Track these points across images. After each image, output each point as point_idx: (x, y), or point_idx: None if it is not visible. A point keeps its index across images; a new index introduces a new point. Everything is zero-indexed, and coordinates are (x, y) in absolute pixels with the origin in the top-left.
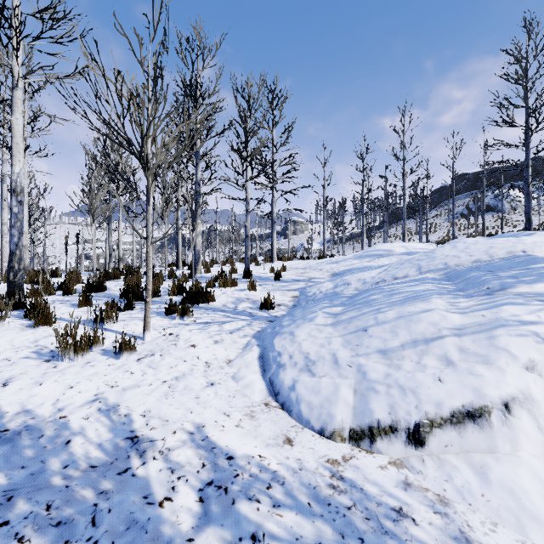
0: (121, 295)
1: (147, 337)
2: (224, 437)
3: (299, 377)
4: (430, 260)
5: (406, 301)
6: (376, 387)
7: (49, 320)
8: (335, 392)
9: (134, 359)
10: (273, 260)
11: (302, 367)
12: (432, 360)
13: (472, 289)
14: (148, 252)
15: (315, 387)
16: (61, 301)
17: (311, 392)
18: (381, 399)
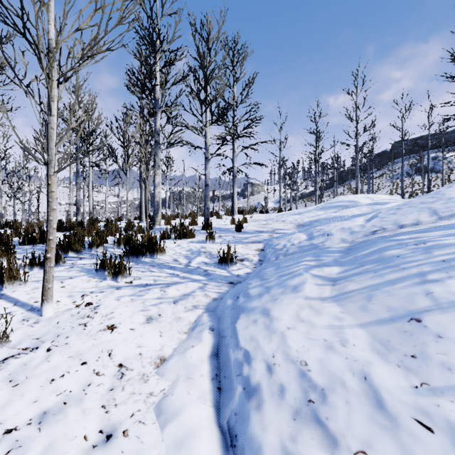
0: (57, 247)
1: (46, 311)
2: None
3: (299, 447)
4: (447, 201)
5: None
6: None
7: None
8: None
9: None
10: (234, 213)
11: (297, 405)
12: None
13: None
14: (49, 184)
15: None
16: None
17: None
18: None
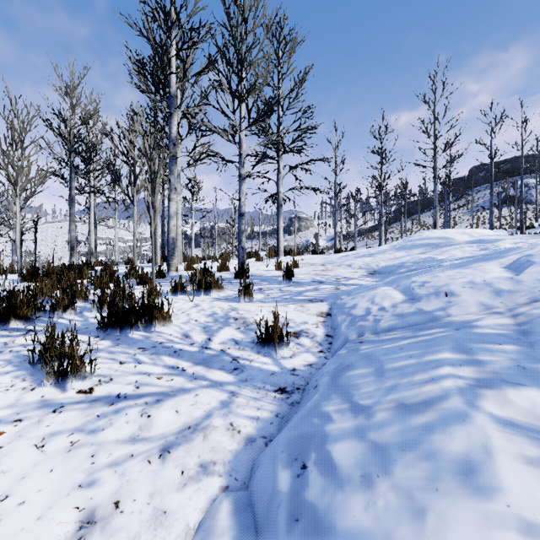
0: None
1: None
2: None
3: None
4: None
5: None
6: None
7: None
8: None
9: None
10: (279, 254)
11: None
12: None
13: None
14: None
15: None
16: None
17: None
18: None
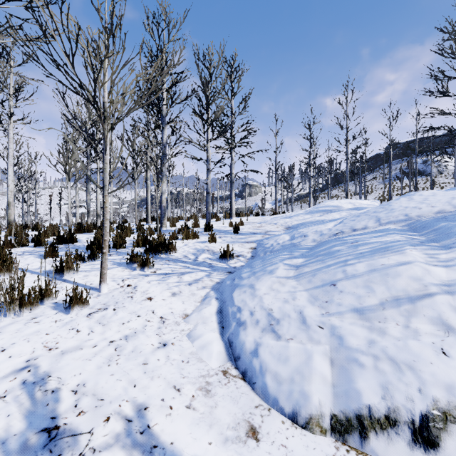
0: (88, 246)
1: (103, 288)
2: (170, 426)
3: (262, 340)
4: (388, 212)
5: (376, 252)
6: (359, 358)
7: (9, 271)
8: (307, 361)
9: (85, 313)
10: (232, 216)
11: (264, 326)
12: (423, 324)
13: (447, 240)
14: (104, 202)
15: (282, 353)
16: (31, 252)
17: (277, 359)
18: (369, 377)
